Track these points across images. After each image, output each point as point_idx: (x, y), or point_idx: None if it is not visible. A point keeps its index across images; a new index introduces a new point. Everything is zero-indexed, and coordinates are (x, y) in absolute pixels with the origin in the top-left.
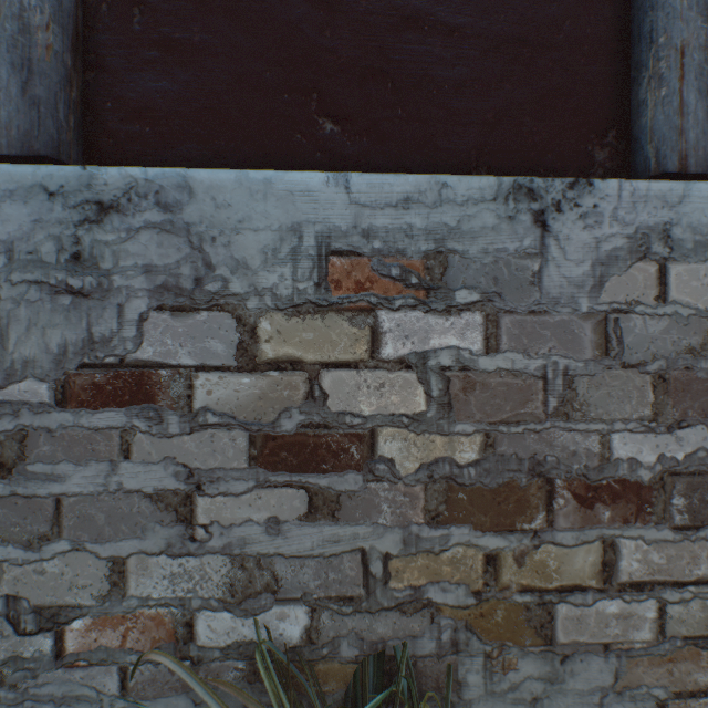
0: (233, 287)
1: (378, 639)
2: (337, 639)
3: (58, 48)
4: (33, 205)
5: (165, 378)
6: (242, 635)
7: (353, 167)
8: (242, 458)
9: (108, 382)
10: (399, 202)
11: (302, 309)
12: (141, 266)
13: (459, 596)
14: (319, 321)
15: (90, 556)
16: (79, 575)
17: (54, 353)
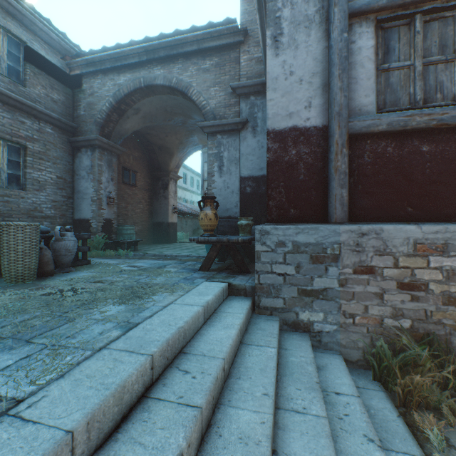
0: (392, 250)
1: (428, 329)
2: (418, 328)
3: (347, 199)
4: (348, 234)
5: (376, 269)
6: (394, 324)
7: (416, 219)
8: (394, 287)
9: (364, 269)
10: (434, 232)
11: (409, 255)
12: (371, 246)
13: (450, 322)
14: (413, 258)
15: (360, 304)
16: (357, 308)
17: (352, 263)
